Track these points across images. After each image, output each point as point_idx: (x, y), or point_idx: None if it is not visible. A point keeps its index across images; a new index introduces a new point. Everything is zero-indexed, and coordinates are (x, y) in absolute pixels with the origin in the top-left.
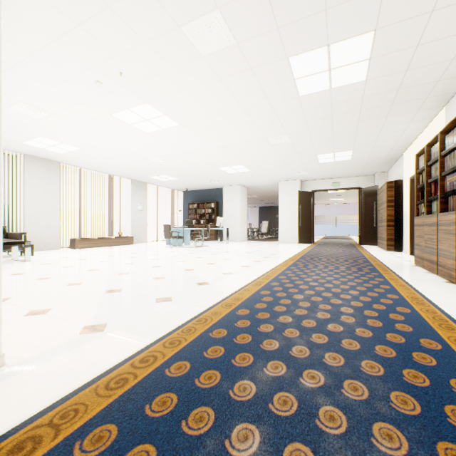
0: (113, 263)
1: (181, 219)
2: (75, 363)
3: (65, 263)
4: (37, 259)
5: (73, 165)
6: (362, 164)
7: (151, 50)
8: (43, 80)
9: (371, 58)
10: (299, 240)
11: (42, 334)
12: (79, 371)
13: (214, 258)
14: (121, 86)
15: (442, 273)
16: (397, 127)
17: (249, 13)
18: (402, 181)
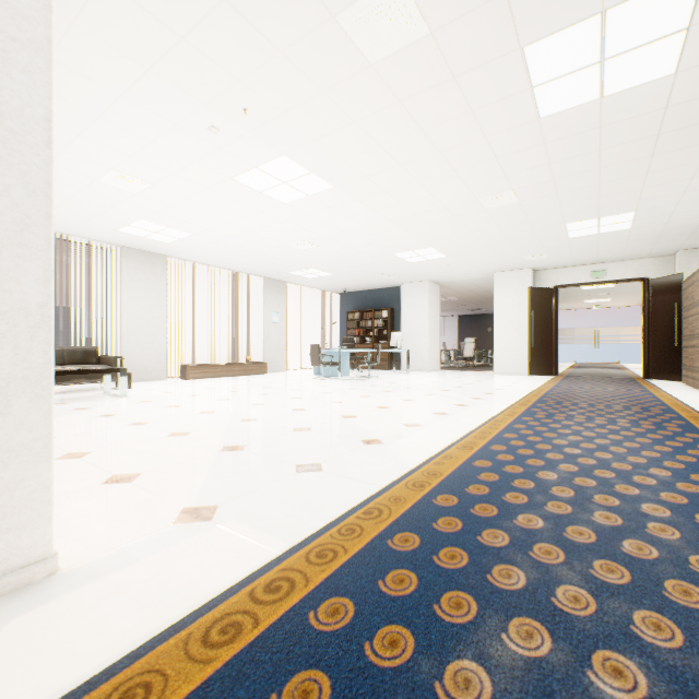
0: (236, 402)
1: (336, 336)
2: (160, 578)
3: (171, 400)
4: (135, 394)
5: (184, 259)
6: (652, 235)
7: (289, 64)
8: (138, 134)
9: (691, 25)
10: (530, 370)
11: (120, 518)
12: (164, 597)
13: (388, 399)
14: (246, 131)
15: None
16: None
17: None
18: None
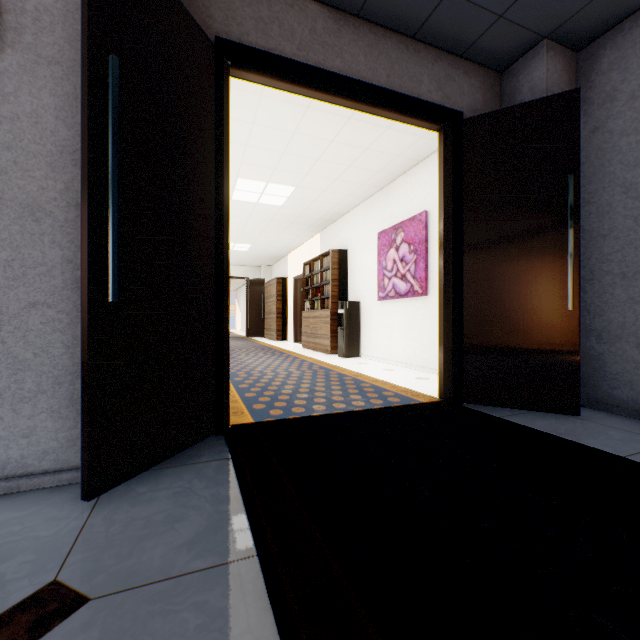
0: None
1: None
2: None
3: None
4: None
5: None
6: (255, 256)
7: None
8: None
9: (290, 197)
10: None
11: None
12: None
13: None
14: None
15: (323, 349)
16: (290, 236)
17: None
18: (288, 278)
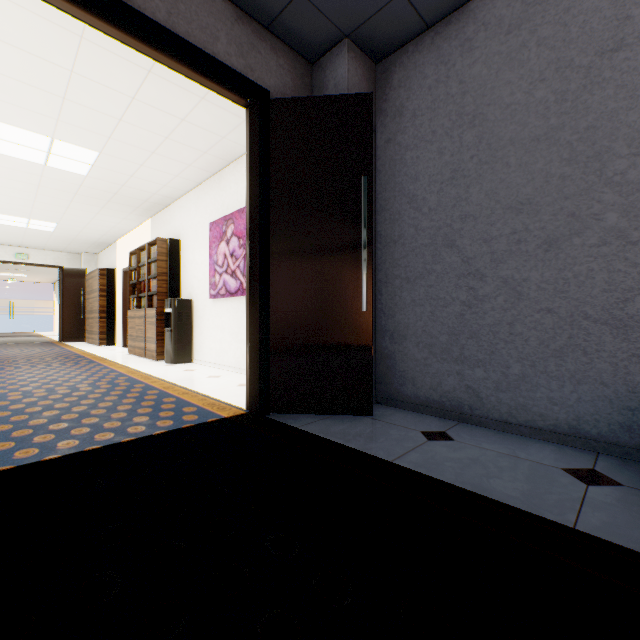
0: None
1: None
2: None
3: None
4: None
5: None
6: (68, 240)
7: None
8: None
9: (95, 165)
10: None
11: None
12: None
13: None
14: None
15: (149, 355)
16: (113, 218)
17: None
18: (116, 270)
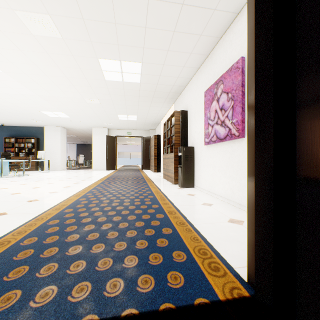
0: None
1: None
2: None
3: None
4: None
5: None
6: (143, 123)
7: None
8: None
9: (142, 74)
10: (107, 168)
11: None
12: None
13: (38, 184)
14: None
15: (171, 180)
16: (157, 108)
17: (72, 27)
18: (161, 135)
